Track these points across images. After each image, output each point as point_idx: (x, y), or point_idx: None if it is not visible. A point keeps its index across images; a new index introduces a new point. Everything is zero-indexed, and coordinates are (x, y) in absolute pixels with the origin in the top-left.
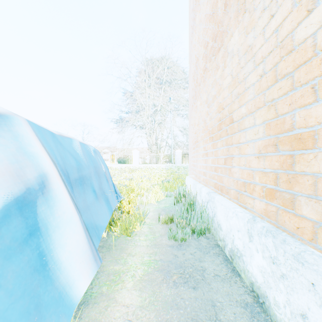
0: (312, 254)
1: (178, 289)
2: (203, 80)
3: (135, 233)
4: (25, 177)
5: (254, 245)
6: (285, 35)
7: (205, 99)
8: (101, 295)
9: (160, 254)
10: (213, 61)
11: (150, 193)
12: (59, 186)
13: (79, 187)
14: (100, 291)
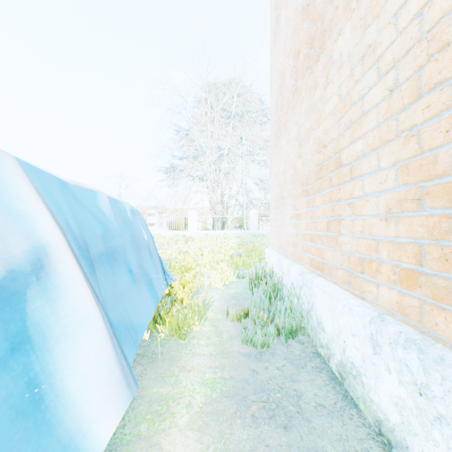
0: None
1: (261, 429)
2: (292, 107)
3: (191, 334)
4: (7, 252)
5: (382, 361)
6: (436, 19)
7: (294, 134)
8: (138, 438)
9: (231, 369)
10: (308, 77)
11: (214, 273)
12: (67, 267)
13: (105, 266)
14: (137, 432)
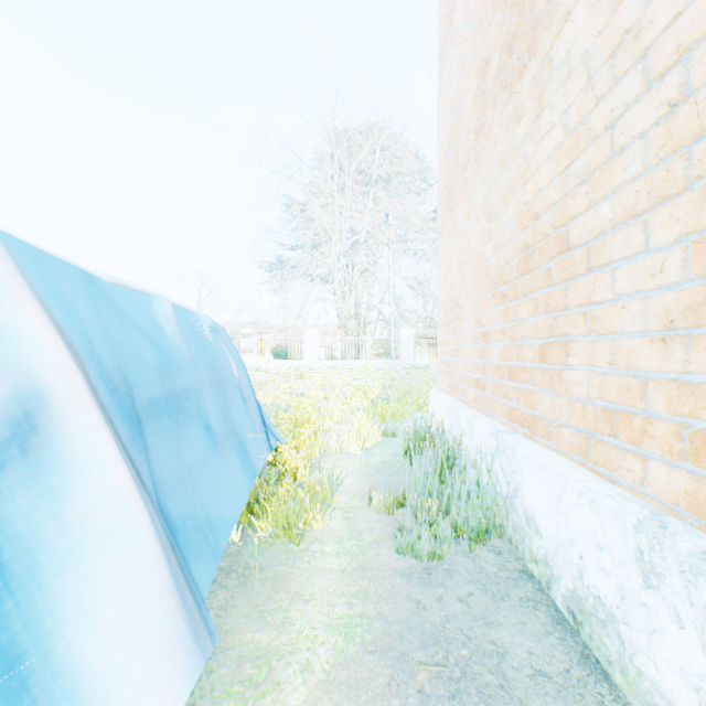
0: None
1: None
2: (476, 156)
3: (310, 534)
4: None
5: (665, 603)
6: None
7: (480, 201)
8: None
9: (378, 599)
10: (505, 103)
11: (347, 430)
12: (85, 427)
13: (163, 421)
14: None
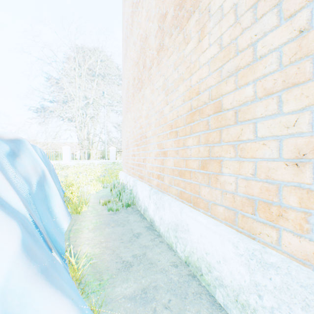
0: (164, 195)
1: (115, 228)
2: (132, 102)
3: (82, 211)
4: (39, 172)
5: (151, 201)
6: (162, 107)
7: (133, 116)
8: (71, 237)
9: (103, 218)
10: (137, 94)
11: (90, 186)
12: (49, 177)
13: None
14: (69, 236)
